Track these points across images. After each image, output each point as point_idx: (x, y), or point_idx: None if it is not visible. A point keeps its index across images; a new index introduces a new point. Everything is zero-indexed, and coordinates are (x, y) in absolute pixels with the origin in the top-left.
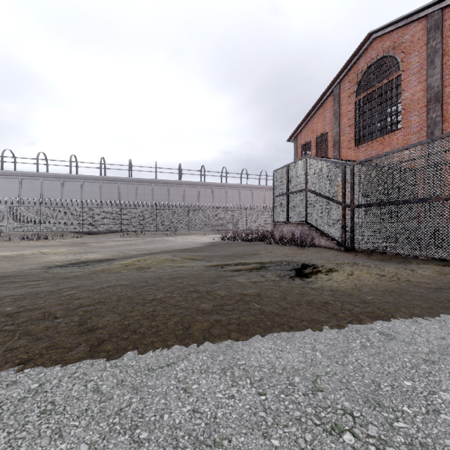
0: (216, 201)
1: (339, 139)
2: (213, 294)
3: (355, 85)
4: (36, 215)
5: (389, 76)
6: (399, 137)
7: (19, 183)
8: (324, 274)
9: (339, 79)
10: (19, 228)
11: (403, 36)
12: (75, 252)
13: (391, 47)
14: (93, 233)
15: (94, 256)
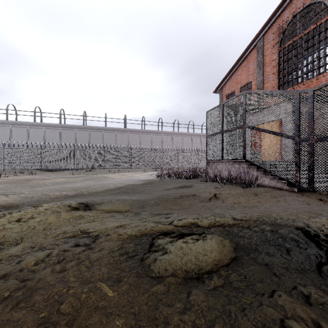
0: (154, 145)
1: (263, 86)
2: None
3: (279, 35)
4: (0, 155)
5: (316, 22)
6: None
7: None
8: None
9: (263, 32)
10: None
11: None
12: None
13: None
14: (53, 170)
15: None
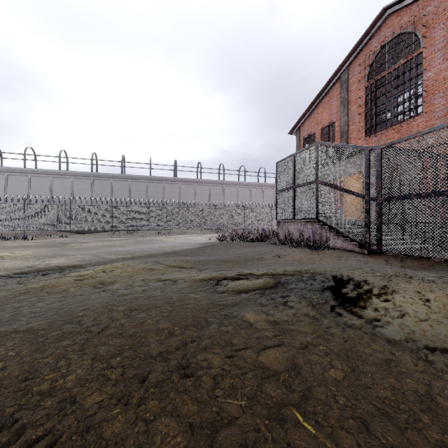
0: (213, 199)
1: (347, 129)
2: (195, 369)
3: (366, 68)
4: (19, 213)
5: (407, 56)
6: (420, 123)
7: (5, 179)
8: (383, 300)
9: (348, 63)
10: (1, 226)
11: (425, 8)
12: (42, 255)
13: (410, 22)
14: (83, 232)
15: (58, 262)
